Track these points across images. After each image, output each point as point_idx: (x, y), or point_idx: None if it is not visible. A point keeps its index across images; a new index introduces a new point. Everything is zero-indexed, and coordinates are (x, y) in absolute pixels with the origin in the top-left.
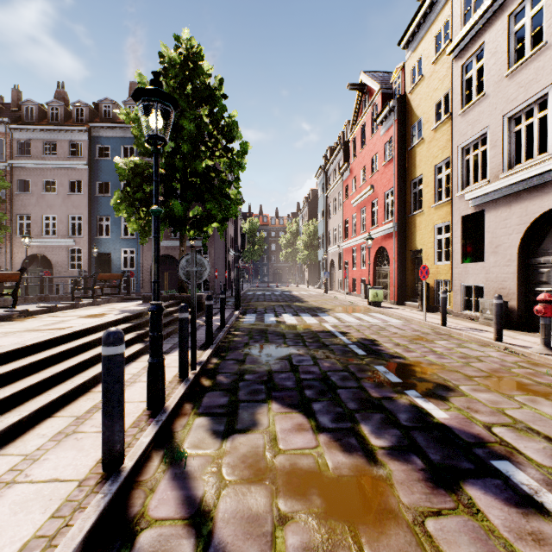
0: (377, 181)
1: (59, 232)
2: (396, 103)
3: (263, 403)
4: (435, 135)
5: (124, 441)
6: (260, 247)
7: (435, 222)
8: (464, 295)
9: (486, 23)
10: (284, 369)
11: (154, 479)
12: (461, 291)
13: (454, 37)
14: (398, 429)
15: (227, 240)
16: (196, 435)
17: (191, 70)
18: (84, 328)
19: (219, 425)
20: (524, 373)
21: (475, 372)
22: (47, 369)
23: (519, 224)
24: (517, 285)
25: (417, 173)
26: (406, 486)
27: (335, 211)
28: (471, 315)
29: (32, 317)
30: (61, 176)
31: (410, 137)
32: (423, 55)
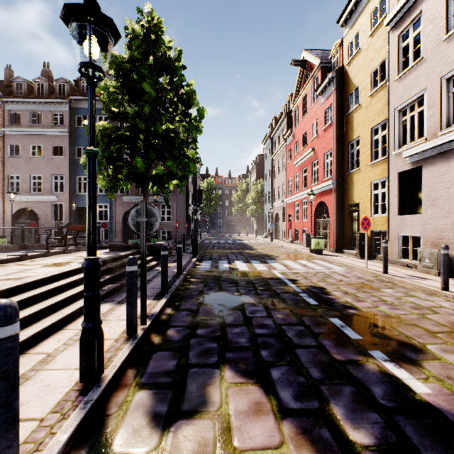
0: (317, 144)
1: (44, 189)
2: (335, 75)
3: (215, 368)
4: (371, 101)
5: None
6: (216, 203)
7: (372, 179)
8: (401, 244)
9: None
10: (237, 322)
11: None
12: (398, 240)
13: (391, 10)
14: (378, 413)
15: (187, 196)
16: (131, 422)
17: (153, 41)
18: (37, 279)
19: (162, 404)
20: None
21: (435, 326)
22: None
23: None
24: None
25: (355, 136)
26: None
27: (280, 172)
28: (408, 262)
29: None
30: (46, 142)
31: (348, 104)
32: (360, 30)
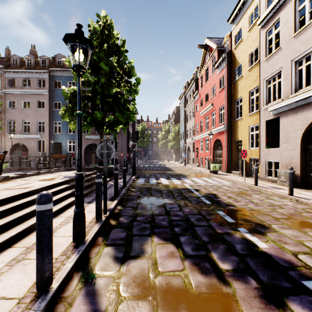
0: (215, 101)
1: (31, 130)
2: (226, 55)
3: (148, 236)
4: (249, 73)
5: (52, 268)
6: (147, 140)
7: (250, 124)
8: (267, 167)
9: (281, 6)
10: (161, 213)
11: (73, 295)
12: (266, 164)
13: (261, 15)
14: (236, 256)
15: (128, 135)
16: (104, 261)
17: (107, 35)
18: (38, 187)
19: (119, 253)
20: (310, 216)
21: (280, 215)
22: (11, 215)
23: (301, 125)
24: (300, 161)
25: (239, 96)
26: (247, 301)
27: (190, 119)
28: (271, 179)
29: (10, 180)
30: (33, 98)
31: (235, 75)
32: (242, 27)
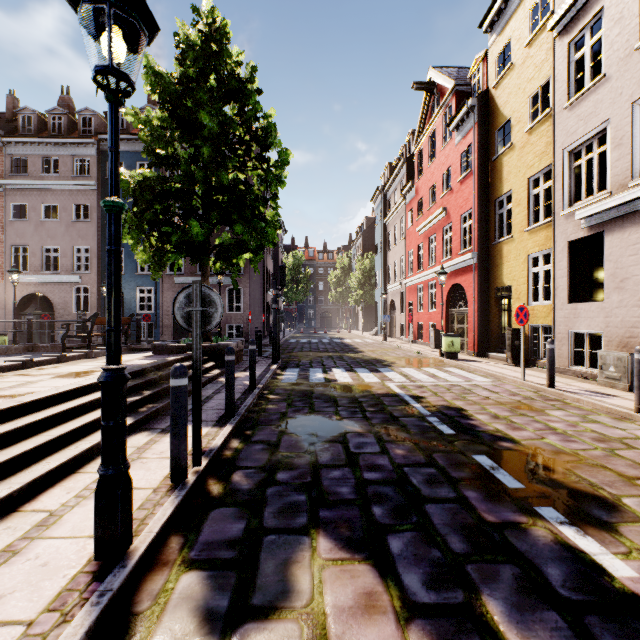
0: (450, 202)
1: (61, 267)
2: (476, 102)
3: (303, 535)
4: (529, 139)
5: None
6: (306, 286)
7: (530, 251)
8: (572, 345)
9: None
10: (336, 461)
11: None
12: (569, 339)
13: (559, 7)
14: (558, 612)
15: (265, 276)
16: (172, 626)
17: (215, 53)
18: (41, 396)
19: (220, 595)
20: None
21: (632, 468)
22: None
23: None
24: None
25: (505, 189)
26: None
27: (396, 242)
28: (583, 372)
29: None
30: (64, 199)
31: (495, 144)
32: (512, 37)
